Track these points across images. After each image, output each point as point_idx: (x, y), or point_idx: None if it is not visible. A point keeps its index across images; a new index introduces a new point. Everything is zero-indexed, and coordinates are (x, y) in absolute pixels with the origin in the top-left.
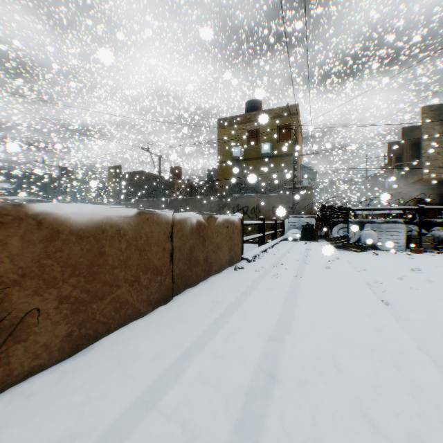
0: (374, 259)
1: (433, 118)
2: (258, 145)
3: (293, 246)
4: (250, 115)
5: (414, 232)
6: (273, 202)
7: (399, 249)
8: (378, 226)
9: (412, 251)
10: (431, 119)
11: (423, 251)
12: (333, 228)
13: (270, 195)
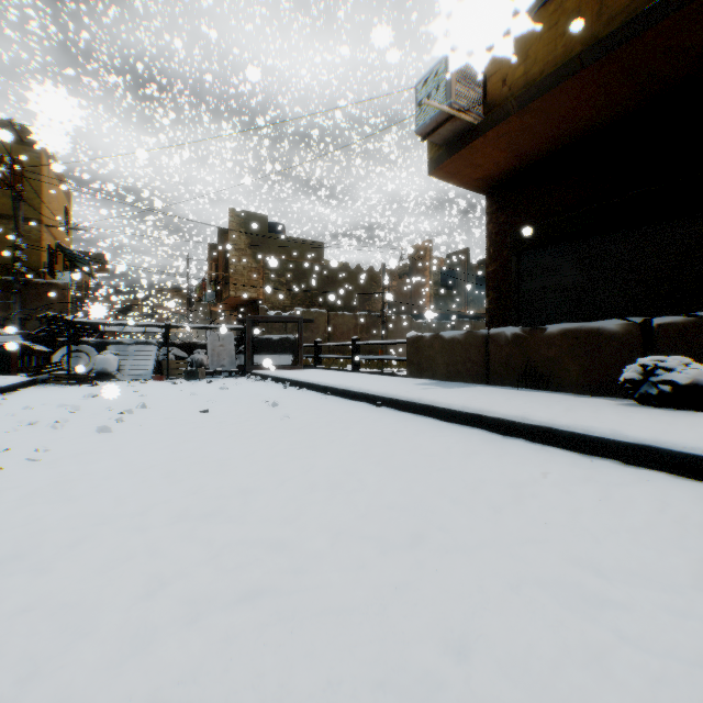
0: (70, 391)
1: (241, 225)
2: None
3: None
4: None
5: (172, 355)
6: None
7: (146, 378)
8: (126, 349)
9: (154, 378)
10: (239, 226)
11: (172, 378)
12: (58, 351)
13: None
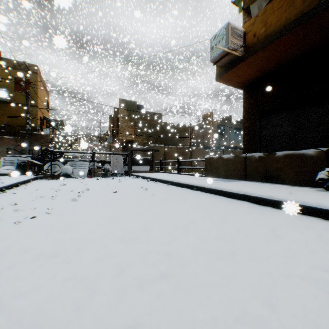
0: (53, 182)
1: (124, 106)
2: None
3: None
4: None
5: (95, 166)
6: (8, 144)
7: (84, 176)
8: (75, 163)
9: (88, 177)
10: (123, 107)
11: (96, 176)
12: (46, 164)
13: (5, 137)
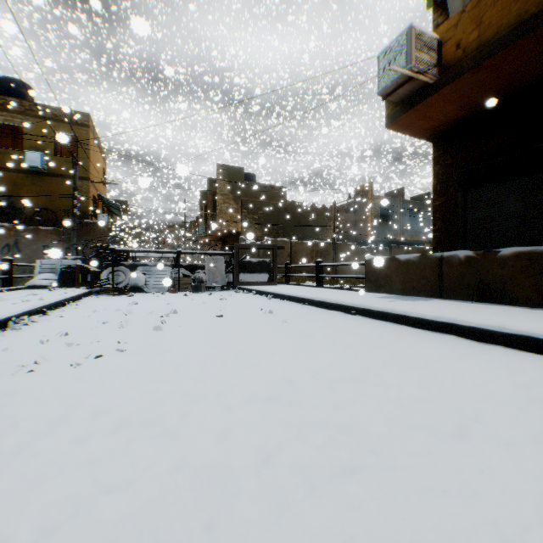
0: (116, 300)
1: (225, 176)
2: (22, 152)
3: (22, 293)
4: (7, 100)
5: (181, 274)
6: (46, 239)
7: (164, 290)
8: (149, 269)
9: (170, 291)
10: (224, 177)
11: (182, 291)
12: (104, 271)
13: (41, 228)
